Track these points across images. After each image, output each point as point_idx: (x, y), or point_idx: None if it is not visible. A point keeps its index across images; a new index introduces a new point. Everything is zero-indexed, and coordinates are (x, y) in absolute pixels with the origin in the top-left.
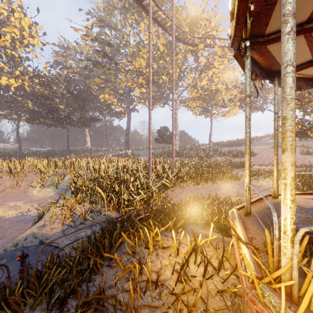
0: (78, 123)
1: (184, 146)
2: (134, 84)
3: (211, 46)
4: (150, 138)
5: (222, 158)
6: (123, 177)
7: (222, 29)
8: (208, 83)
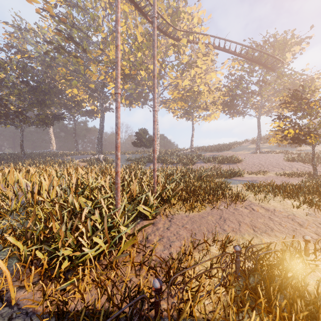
0: (36, 121)
1: (164, 151)
2: (108, 79)
3: (194, 42)
4: (118, 141)
5: (207, 164)
6: (70, 207)
7: (204, 28)
8: (190, 83)
